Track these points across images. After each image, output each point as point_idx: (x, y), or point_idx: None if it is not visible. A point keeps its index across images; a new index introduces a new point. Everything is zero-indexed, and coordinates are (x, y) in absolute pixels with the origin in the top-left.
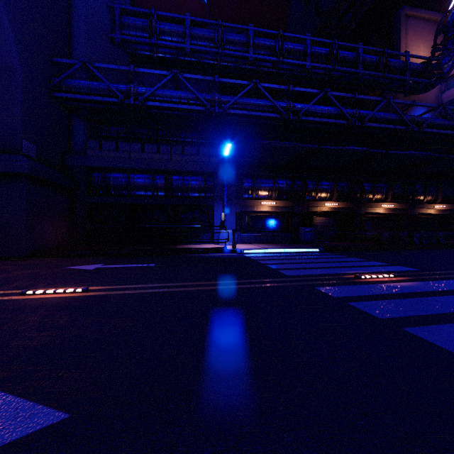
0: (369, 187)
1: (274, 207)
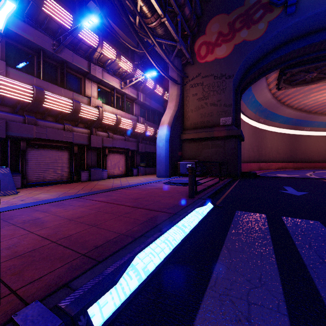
0: None
1: None
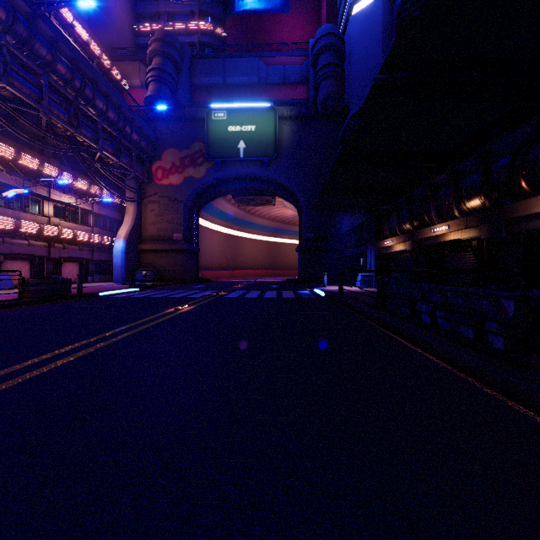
0: (538, 150)
1: (396, 246)
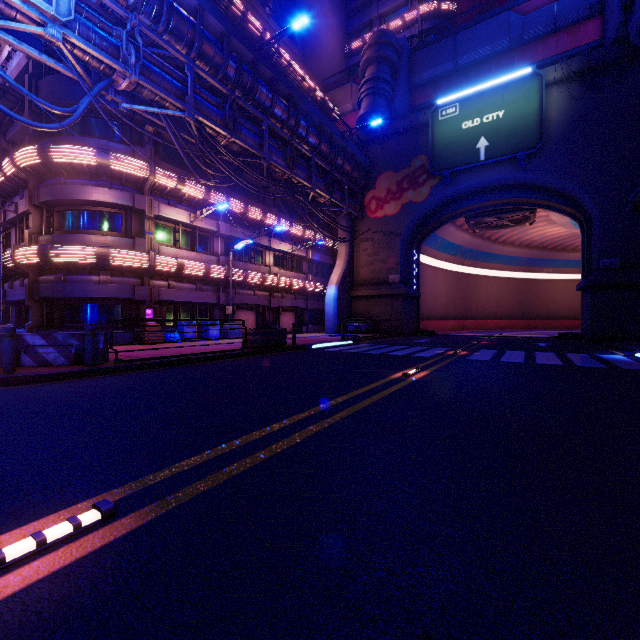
0: None
1: None
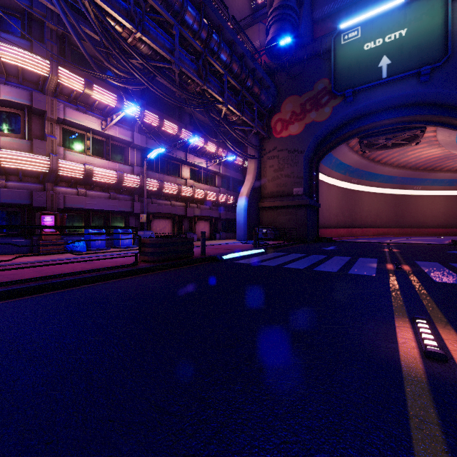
0: None
1: None
